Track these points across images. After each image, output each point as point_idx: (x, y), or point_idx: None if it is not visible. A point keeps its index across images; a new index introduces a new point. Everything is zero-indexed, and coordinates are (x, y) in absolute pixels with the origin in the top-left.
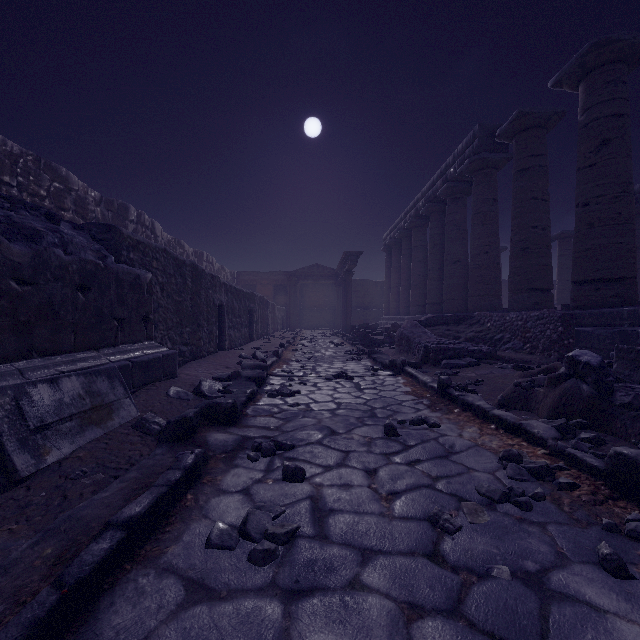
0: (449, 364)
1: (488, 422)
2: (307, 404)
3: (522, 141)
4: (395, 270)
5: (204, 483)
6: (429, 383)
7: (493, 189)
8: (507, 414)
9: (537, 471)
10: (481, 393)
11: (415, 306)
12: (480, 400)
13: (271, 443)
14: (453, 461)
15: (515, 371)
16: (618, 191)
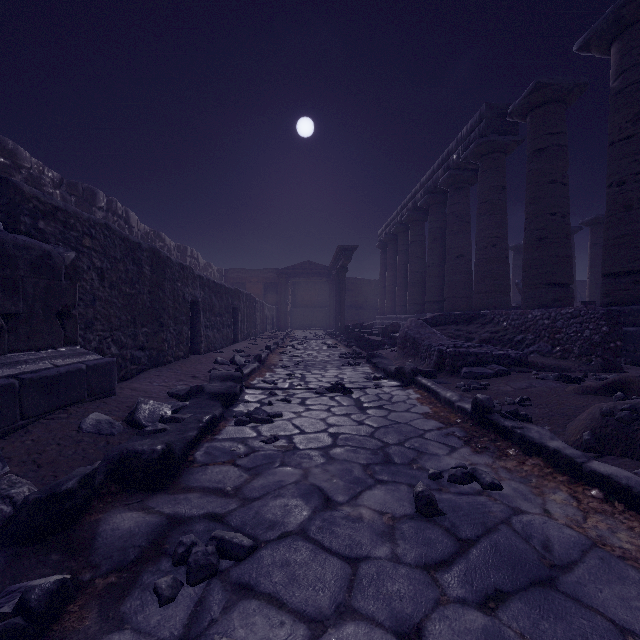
0: (472, 373)
1: (582, 482)
2: (289, 437)
3: (538, 117)
4: (391, 267)
5: None
6: (457, 402)
7: (501, 175)
8: (625, 475)
9: None
10: (536, 420)
11: (413, 305)
12: (553, 438)
13: (209, 548)
14: (573, 598)
15: (562, 383)
16: None
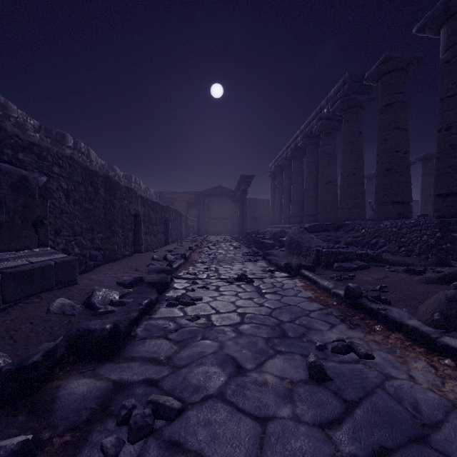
0: (342, 267)
1: (437, 353)
2: (208, 316)
3: (387, 81)
4: (278, 190)
5: None
6: (332, 289)
7: (359, 124)
8: None
9: None
10: (394, 303)
11: (294, 217)
12: (410, 318)
13: (146, 411)
14: (444, 455)
15: (409, 275)
16: None
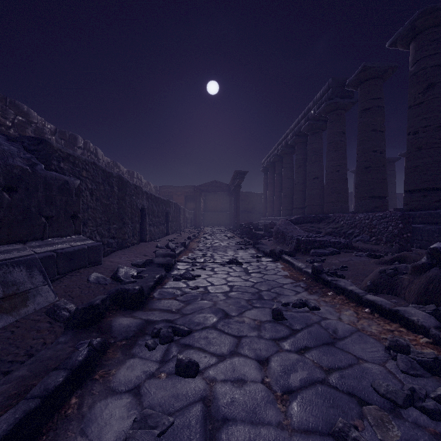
0: (316, 253)
1: (362, 306)
2: (205, 287)
3: (365, 88)
4: (270, 185)
5: (95, 379)
6: (304, 269)
7: (342, 125)
8: (381, 300)
9: (431, 365)
10: (348, 277)
11: (285, 210)
12: (351, 285)
13: (169, 330)
14: (340, 349)
15: (369, 258)
16: (440, 122)
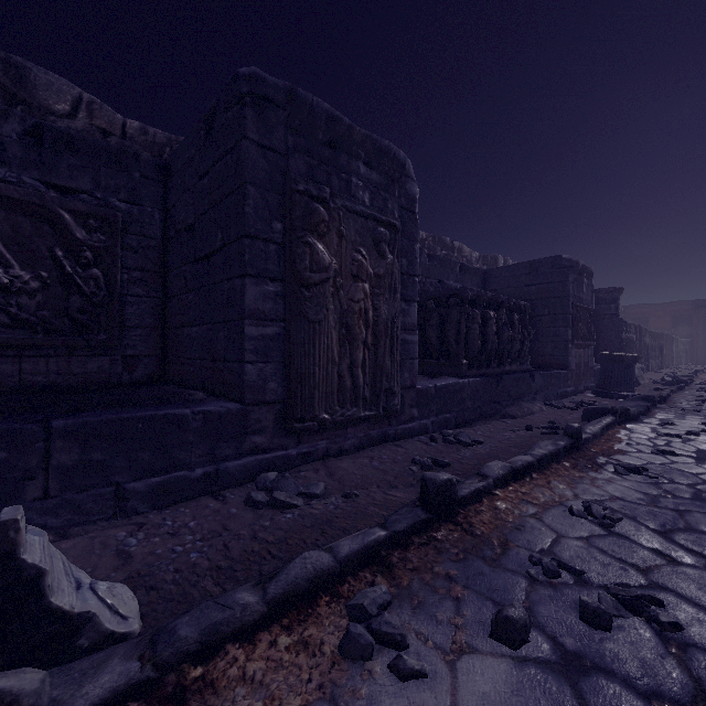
0: None
1: None
2: None
3: None
4: None
5: (687, 390)
6: None
7: None
8: None
9: None
10: None
11: None
12: None
13: (705, 387)
14: None
15: None
16: None
